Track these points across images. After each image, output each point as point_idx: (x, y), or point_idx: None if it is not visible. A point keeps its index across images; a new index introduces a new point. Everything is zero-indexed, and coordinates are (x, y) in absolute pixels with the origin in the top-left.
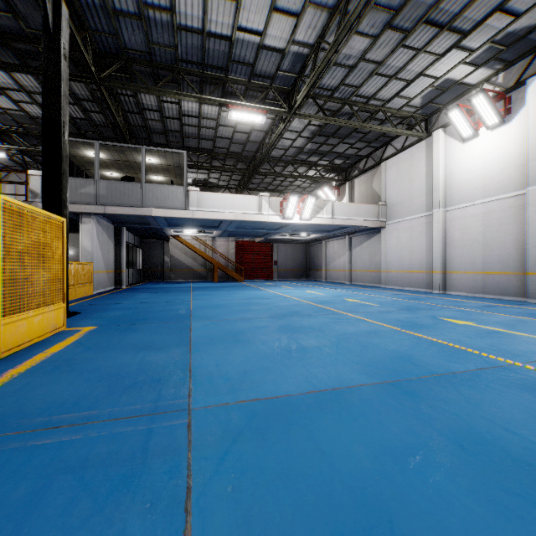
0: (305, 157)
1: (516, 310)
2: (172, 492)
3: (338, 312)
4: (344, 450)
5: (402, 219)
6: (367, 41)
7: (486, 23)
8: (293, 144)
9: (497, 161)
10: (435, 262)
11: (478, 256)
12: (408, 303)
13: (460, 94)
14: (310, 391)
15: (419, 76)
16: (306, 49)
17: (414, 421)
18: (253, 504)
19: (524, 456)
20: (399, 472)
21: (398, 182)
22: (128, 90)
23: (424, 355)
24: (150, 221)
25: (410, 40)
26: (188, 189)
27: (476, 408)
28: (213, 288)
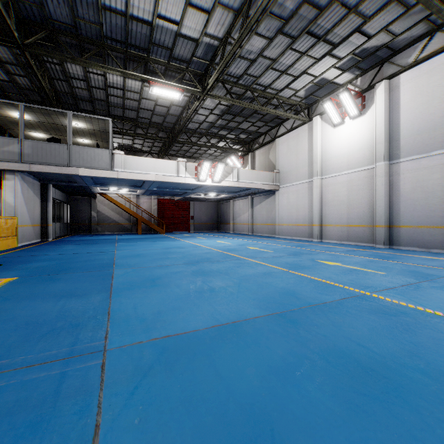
0: (216, 131)
1: (369, 253)
2: (81, 431)
3: (241, 258)
4: (239, 374)
5: (291, 184)
6: (264, 41)
7: (349, 39)
8: (206, 119)
9: (357, 142)
10: (315, 217)
11: (344, 213)
12: (295, 249)
13: (332, 90)
14: (214, 325)
15: (303, 74)
16: (216, 42)
17: (294, 344)
18: (157, 432)
19: (370, 363)
20: (280, 387)
21: (288, 155)
22: (54, 59)
23: (304, 290)
24: (76, 179)
25: (296, 45)
26: (113, 152)
27: (339, 329)
28: (137, 239)
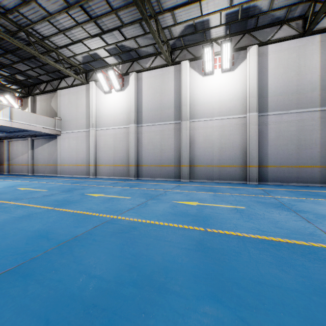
0: None
1: (125, 184)
2: None
3: (0, 202)
4: None
5: (72, 131)
6: None
7: (113, 32)
8: None
9: (119, 108)
10: (91, 159)
11: (112, 156)
12: (70, 186)
13: (103, 66)
14: None
15: (79, 41)
16: None
17: (9, 315)
18: None
19: (95, 297)
20: None
21: (69, 106)
22: None
23: (61, 227)
24: None
25: (72, 13)
26: None
27: (78, 265)
28: None
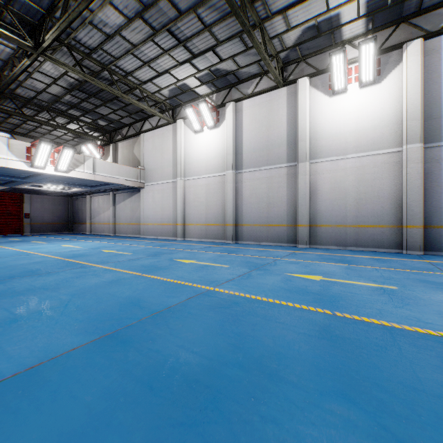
0: (64, 108)
1: (220, 248)
2: None
3: (88, 265)
4: None
5: (156, 183)
6: (122, 19)
7: (206, 54)
8: (48, 89)
9: (213, 151)
10: (179, 217)
11: (203, 213)
12: (156, 250)
13: (193, 98)
14: None
15: (166, 72)
16: None
17: (115, 376)
18: None
19: (197, 373)
20: None
21: (153, 152)
22: None
23: (152, 296)
24: None
25: (158, 39)
26: None
27: (175, 337)
28: None
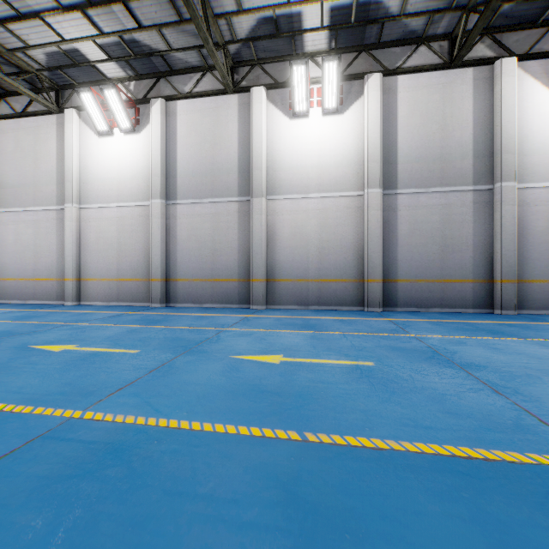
0: None
1: (138, 317)
2: None
3: None
4: None
5: (24, 209)
6: None
7: (112, 7)
8: None
9: (130, 167)
10: (68, 268)
11: (114, 262)
12: (5, 327)
13: (96, 80)
14: None
15: (36, 17)
16: None
17: None
18: None
19: None
20: None
21: (18, 156)
22: None
23: None
24: None
25: None
26: None
27: None
28: None
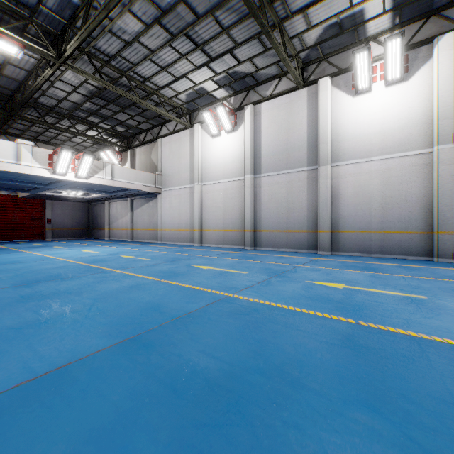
0: (84, 115)
1: (238, 254)
2: None
3: (108, 270)
4: None
5: (173, 188)
6: (140, 25)
7: (223, 57)
8: (68, 97)
9: (231, 155)
10: (196, 222)
11: (221, 219)
12: (174, 255)
13: (211, 102)
14: (21, 383)
15: (183, 77)
16: None
17: (139, 378)
18: None
19: (218, 377)
20: None
21: (170, 157)
22: None
23: (171, 301)
24: None
25: (176, 44)
26: None
27: (196, 342)
28: None
